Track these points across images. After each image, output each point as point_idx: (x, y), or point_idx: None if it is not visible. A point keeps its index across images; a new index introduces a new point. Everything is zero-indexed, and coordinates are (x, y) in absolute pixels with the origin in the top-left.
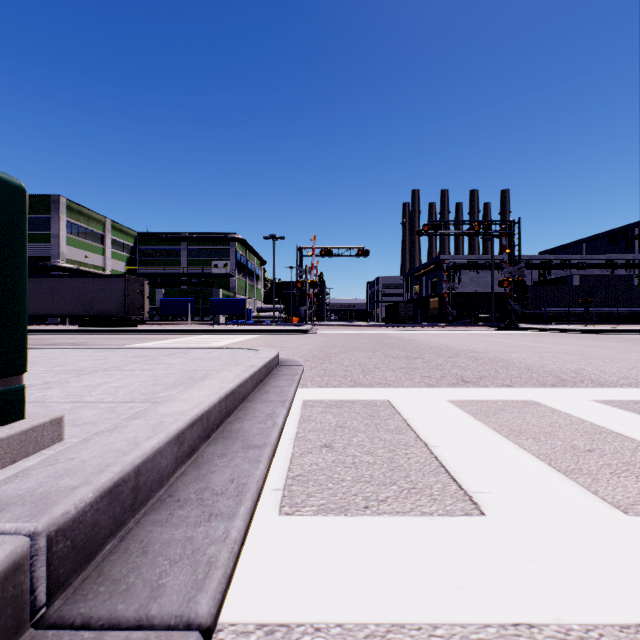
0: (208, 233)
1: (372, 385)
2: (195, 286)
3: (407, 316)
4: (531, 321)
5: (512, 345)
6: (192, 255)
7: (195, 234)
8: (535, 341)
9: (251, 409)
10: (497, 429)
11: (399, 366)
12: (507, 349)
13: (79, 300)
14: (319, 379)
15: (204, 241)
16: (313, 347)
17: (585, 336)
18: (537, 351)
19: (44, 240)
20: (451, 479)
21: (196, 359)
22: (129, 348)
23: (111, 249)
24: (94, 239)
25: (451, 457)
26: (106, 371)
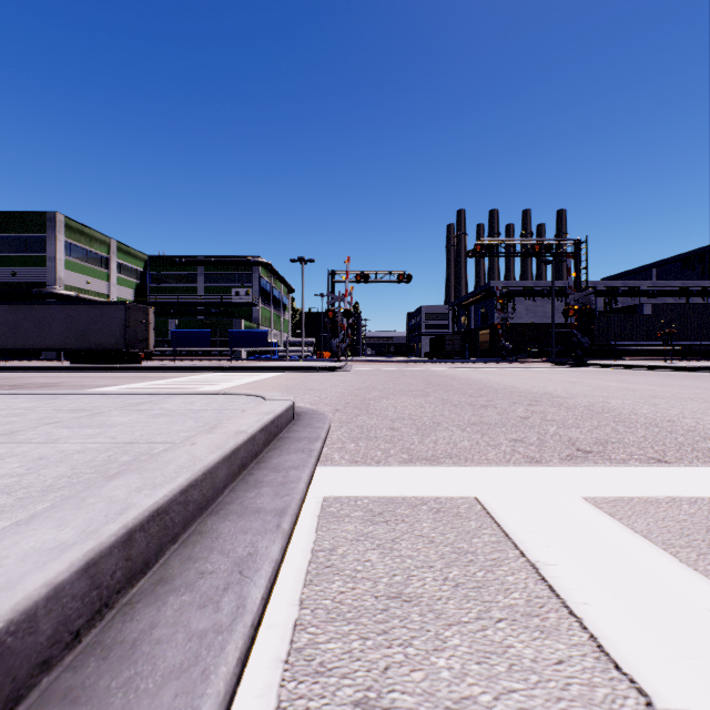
0: (228, 256)
1: (438, 459)
2: (213, 316)
3: (454, 350)
4: (598, 356)
5: (598, 386)
6: (210, 281)
7: (213, 257)
8: (621, 381)
9: (207, 541)
10: None
11: (467, 420)
12: (597, 392)
13: (71, 331)
14: (352, 446)
15: (223, 265)
16: (346, 389)
17: (674, 374)
18: (639, 395)
19: (39, 263)
20: None
21: (161, 415)
22: (86, 394)
23: (117, 274)
24: (97, 263)
25: None
26: None
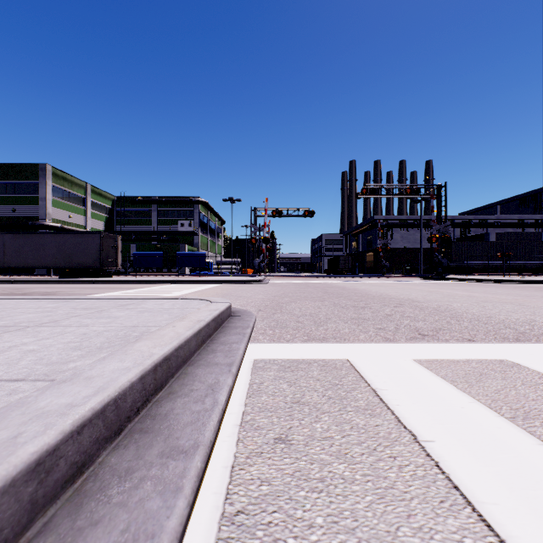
0: (175, 197)
1: (327, 339)
2: (164, 242)
3: (346, 268)
4: (455, 272)
5: (448, 294)
6: (161, 215)
7: (164, 197)
8: (466, 290)
9: (190, 377)
10: (494, 407)
11: (349, 316)
12: (445, 298)
13: (60, 254)
14: (271, 332)
15: (172, 203)
16: (265, 296)
17: (508, 286)
18: (475, 300)
19: (33, 202)
20: (482, 523)
21: (145, 311)
22: (86, 298)
23: (91, 210)
24: (76, 201)
25: (459, 465)
26: (37, 327)
